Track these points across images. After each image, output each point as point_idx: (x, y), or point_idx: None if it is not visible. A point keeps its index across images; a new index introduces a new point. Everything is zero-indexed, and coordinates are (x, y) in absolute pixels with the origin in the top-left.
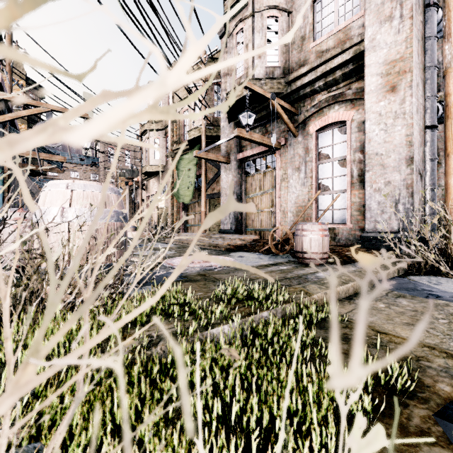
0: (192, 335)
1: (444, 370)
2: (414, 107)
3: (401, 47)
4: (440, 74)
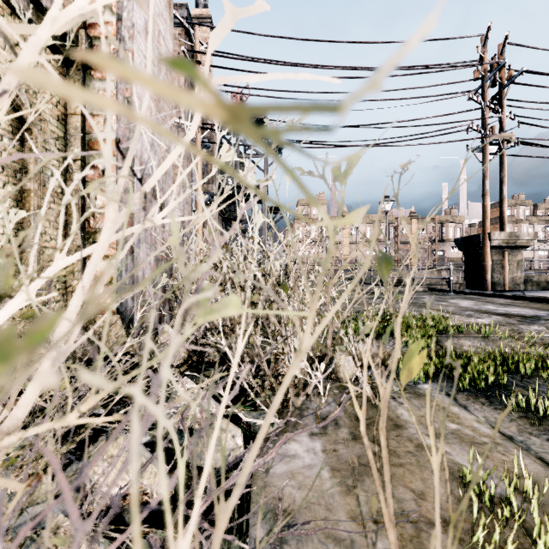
0: None
1: None
2: (185, 200)
3: (178, 159)
4: (205, 173)
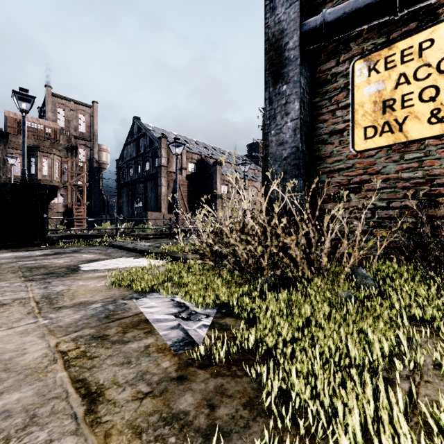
0: (389, 351)
1: (141, 380)
2: None
3: None
4: None
